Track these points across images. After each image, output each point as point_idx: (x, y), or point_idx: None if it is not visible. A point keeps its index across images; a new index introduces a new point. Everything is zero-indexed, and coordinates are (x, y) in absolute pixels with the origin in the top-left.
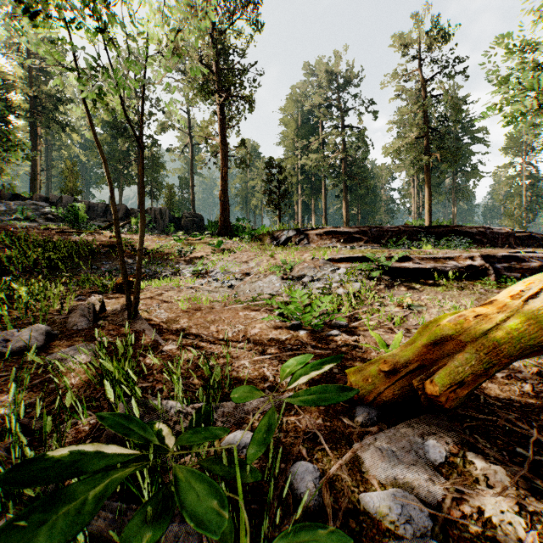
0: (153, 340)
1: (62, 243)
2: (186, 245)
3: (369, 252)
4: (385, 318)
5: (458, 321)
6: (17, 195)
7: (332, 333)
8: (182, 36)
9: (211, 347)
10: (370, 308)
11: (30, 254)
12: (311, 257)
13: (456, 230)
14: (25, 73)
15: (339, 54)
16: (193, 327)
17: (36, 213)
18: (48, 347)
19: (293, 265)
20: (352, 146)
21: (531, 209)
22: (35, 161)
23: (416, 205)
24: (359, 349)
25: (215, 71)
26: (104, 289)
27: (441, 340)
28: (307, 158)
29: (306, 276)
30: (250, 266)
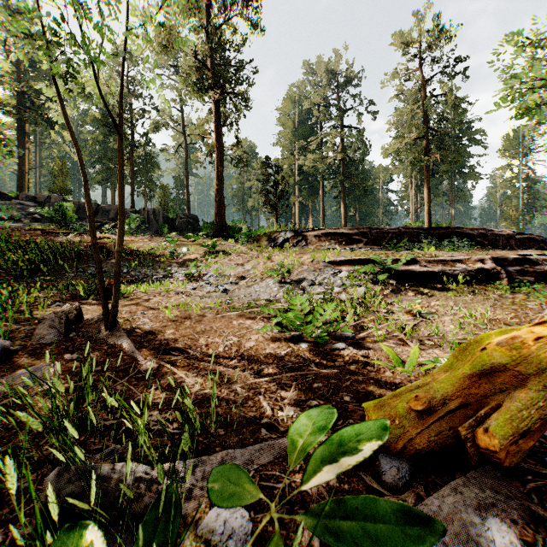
0: (130, 357)
1: (46, 244)
2: (179, 247)
3: (372, 254)
4: (394, 327)
5: (512, 344)
6: (2, 194)
7: (337, 346)
8: (168, 9)
9: (198, 366)
10: (376, 315)
11: (10, 255)
12: (311, 259)
13: (457, 232)
14: (13, 68)
15: (337, 53)
16: (179, 340)
17: (23, 213)
18: (3, 367)
19: (292, 269)
20: (350, 146)
21: (528, 212)
22: (22, 159)
23: (414, 207)
24: (370, 367)
25: (211, 67)
26: (86, 295)
27: (491, 370)
28: (305, 158)
29: (306, 279)
30: (246, 269)
